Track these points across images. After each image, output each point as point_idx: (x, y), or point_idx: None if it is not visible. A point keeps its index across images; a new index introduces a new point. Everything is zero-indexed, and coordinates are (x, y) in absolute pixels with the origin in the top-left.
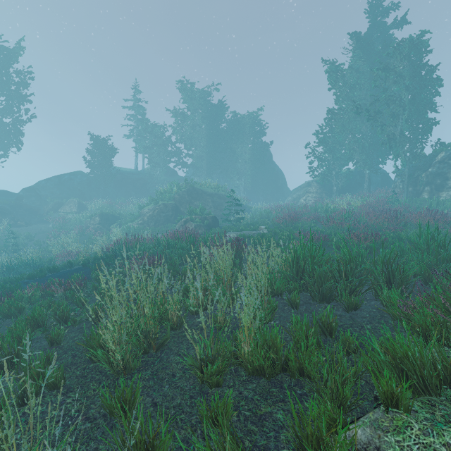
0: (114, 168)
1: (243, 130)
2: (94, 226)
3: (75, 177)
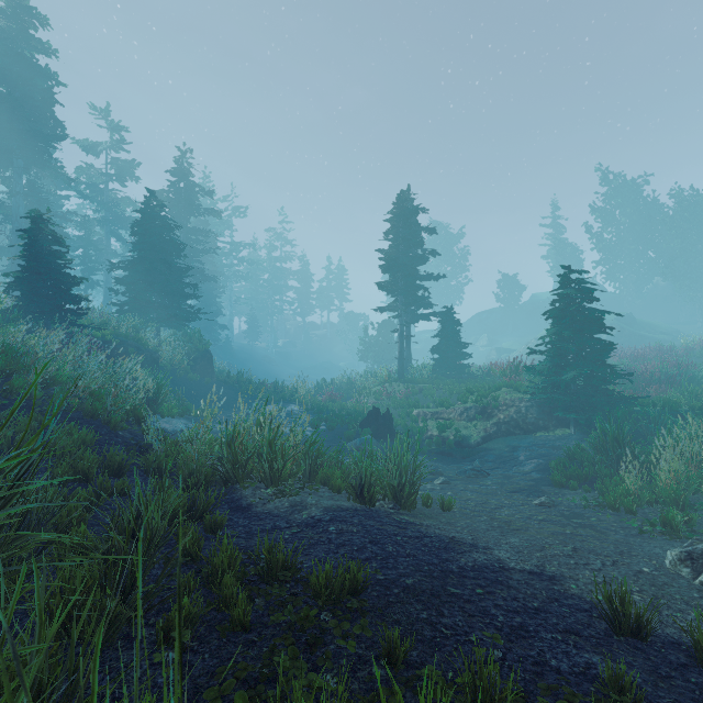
0: (532, 296)
1: (699, 214)
2: (489, 357)
3: (490, 315)
